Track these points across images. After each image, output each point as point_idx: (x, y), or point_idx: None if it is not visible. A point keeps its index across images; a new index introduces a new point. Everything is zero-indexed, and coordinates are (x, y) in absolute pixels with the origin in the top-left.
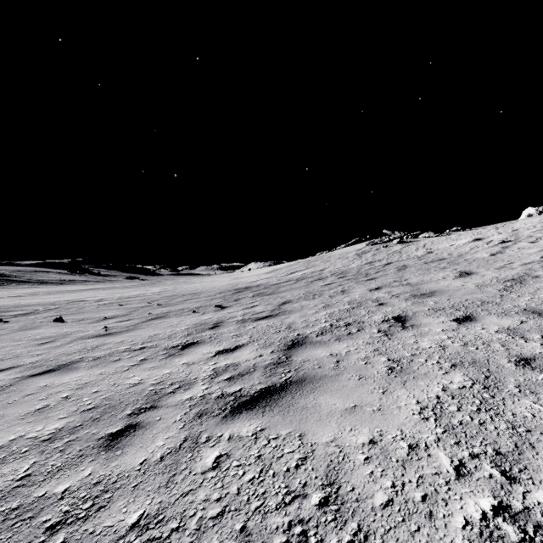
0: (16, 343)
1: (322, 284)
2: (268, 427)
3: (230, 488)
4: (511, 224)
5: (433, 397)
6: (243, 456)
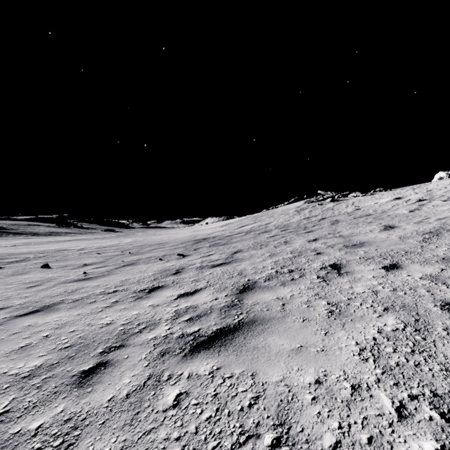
0: (8, 286)
1: (268, 236)
2: (223, 366)
3: (189, 426)
4: (425, 185)
5: (371, 339)
6: (200, 394)
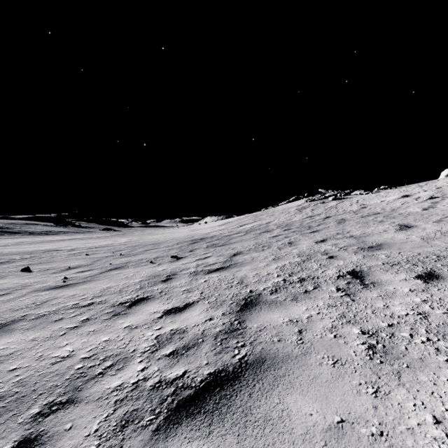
0: None
1: (270, 236)
2: None
3: None
4: (433, 183)
5: None
6: None
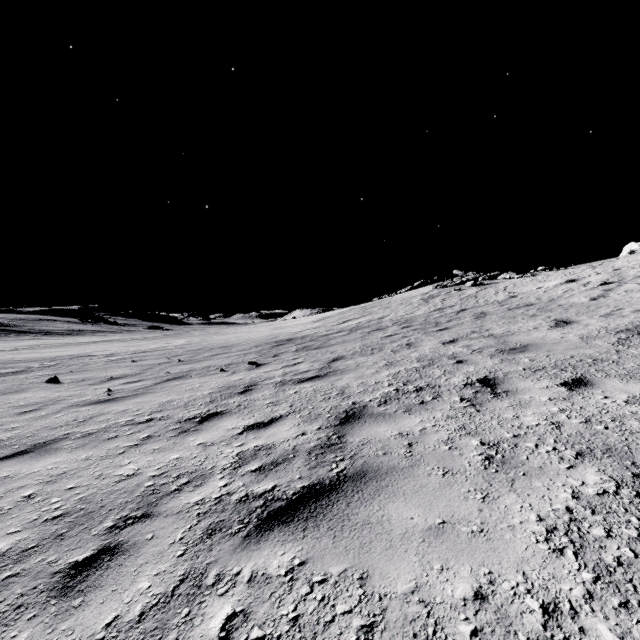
0: None
1: (382, 336)
2: (311, 558)
3: None
4: (610, 262)
5: (562, 510)
6: (269, 616)
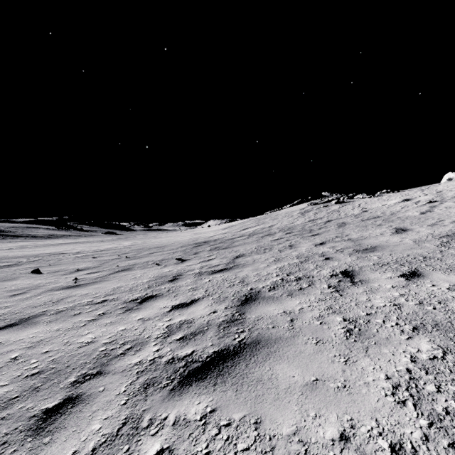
0: None
1: (272, 239)
2: (219, 407)
3: None
4: (434, 187)
5: (404, 370)
6: (187, 452)
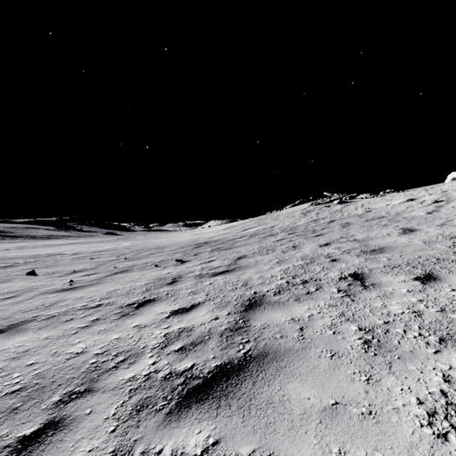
0: None
1: (274, 240)
2: (223, 437)
3: None
4: (439, 186)
5: (438, 393)
6: None
